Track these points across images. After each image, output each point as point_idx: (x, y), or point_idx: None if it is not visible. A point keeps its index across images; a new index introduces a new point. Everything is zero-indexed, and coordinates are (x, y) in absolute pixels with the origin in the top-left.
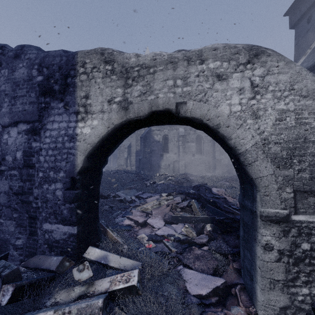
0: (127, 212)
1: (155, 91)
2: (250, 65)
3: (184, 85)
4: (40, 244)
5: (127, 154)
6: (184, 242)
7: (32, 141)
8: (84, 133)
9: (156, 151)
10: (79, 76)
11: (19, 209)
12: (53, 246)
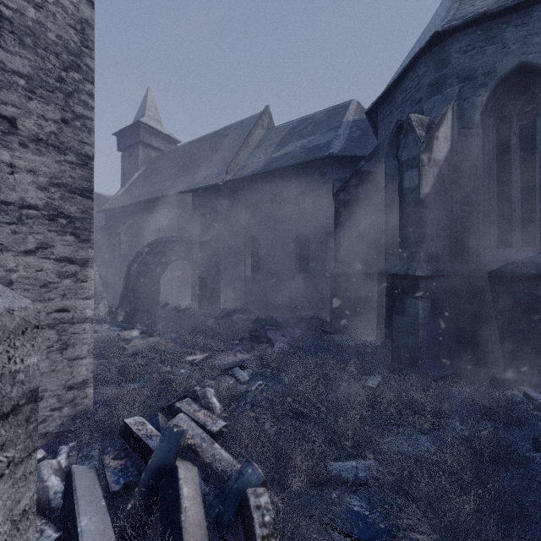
0: None
1: None
2: None
3: None
4: None
5: None
6: None
7: None
8: None
9: None
10: None
11: None
12: None
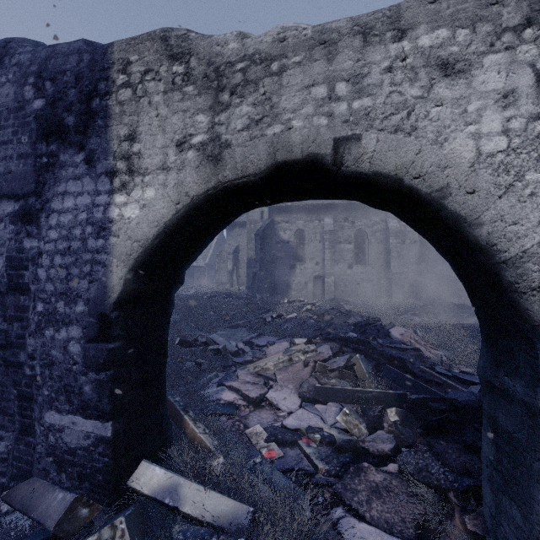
0: (229, 375)
1: (284, 115)
2: (533, 29)
3: (355, 94)
4: (38, 455)
5: (232, 264)
6: (343, 449)
7: (24, 236)
8: (126, 218)
9: (283, 260)
10: (117, 91)
11: (2, 379)
12: (64, 462)
